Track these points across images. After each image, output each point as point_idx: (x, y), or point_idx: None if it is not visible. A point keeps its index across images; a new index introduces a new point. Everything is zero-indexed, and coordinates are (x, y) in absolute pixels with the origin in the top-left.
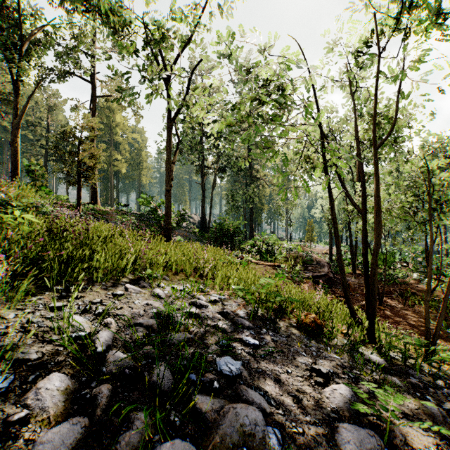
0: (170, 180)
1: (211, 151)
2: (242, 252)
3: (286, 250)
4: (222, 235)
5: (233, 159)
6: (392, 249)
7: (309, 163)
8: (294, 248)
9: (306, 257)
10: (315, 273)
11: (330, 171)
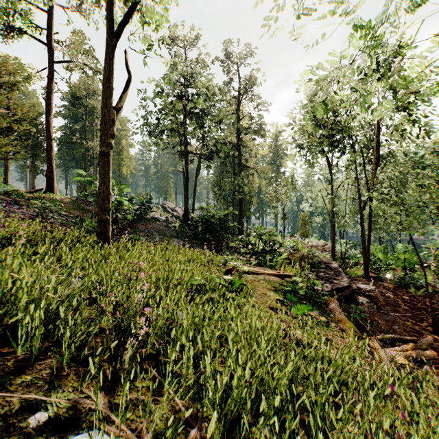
0: (107, 135)
1: (195, 135)
2: (231, 251)
3: (287, 250)
4: (204, 231)
5: (220, 144)
6: (407, 246)
7: (307, 148)
8: (294, 246)
9: (314, 259)
10: (333, 283)
11: (332, 156)
